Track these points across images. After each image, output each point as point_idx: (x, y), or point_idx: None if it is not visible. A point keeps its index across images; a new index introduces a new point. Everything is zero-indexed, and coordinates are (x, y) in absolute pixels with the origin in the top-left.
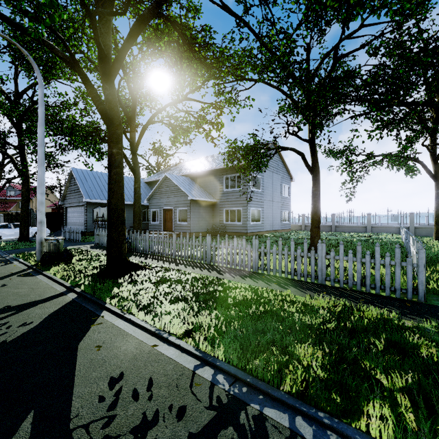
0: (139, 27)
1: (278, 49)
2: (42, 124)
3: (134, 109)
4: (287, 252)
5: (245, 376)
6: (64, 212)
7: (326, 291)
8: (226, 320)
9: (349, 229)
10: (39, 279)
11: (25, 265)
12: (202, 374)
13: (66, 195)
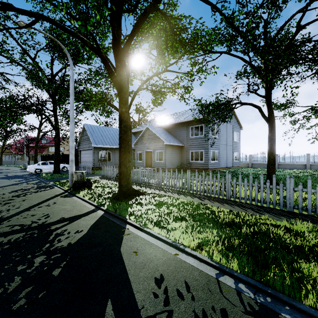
0: (143, 19)
1: (245, 25)
2: (73, 94)
3: (128, 81)
4: (256, 185)
5: (265, 287)
6: (79, 154)
7: (298, 217)
8: (226, 238)
9: (290, 166)
10: (74, 199)
11: (62, 190)
12: (225, 281)
13: (80, 142)
